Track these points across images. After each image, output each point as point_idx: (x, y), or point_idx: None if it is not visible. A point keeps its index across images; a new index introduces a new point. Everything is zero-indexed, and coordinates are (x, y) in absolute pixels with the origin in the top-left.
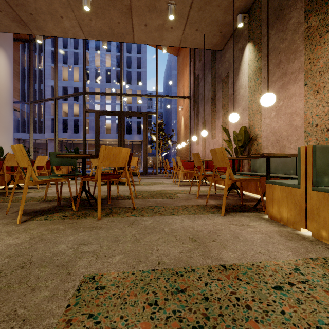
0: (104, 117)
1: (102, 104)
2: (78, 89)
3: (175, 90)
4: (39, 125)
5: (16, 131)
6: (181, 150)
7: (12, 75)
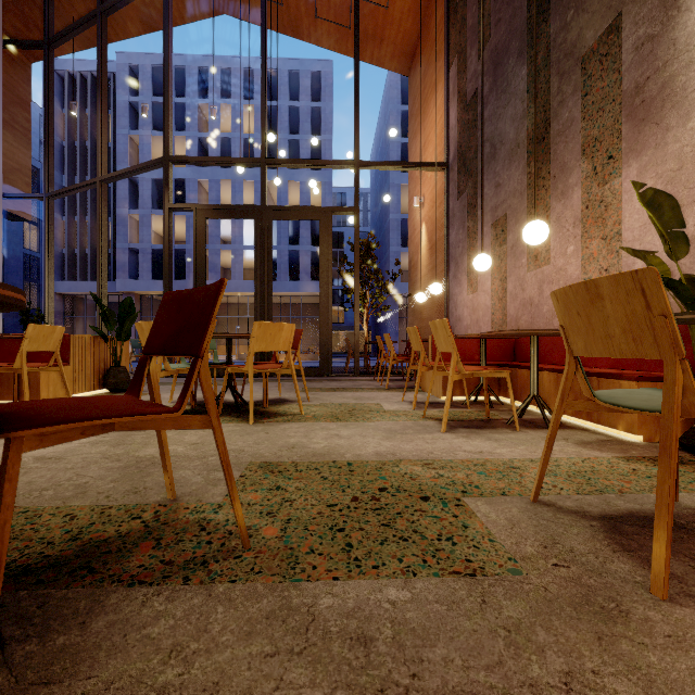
0: (239, 245)
1: None
2: (185, 184)
3: (396, 180)
4: None
5: (58, 277)
6: (420, 311)
7: None
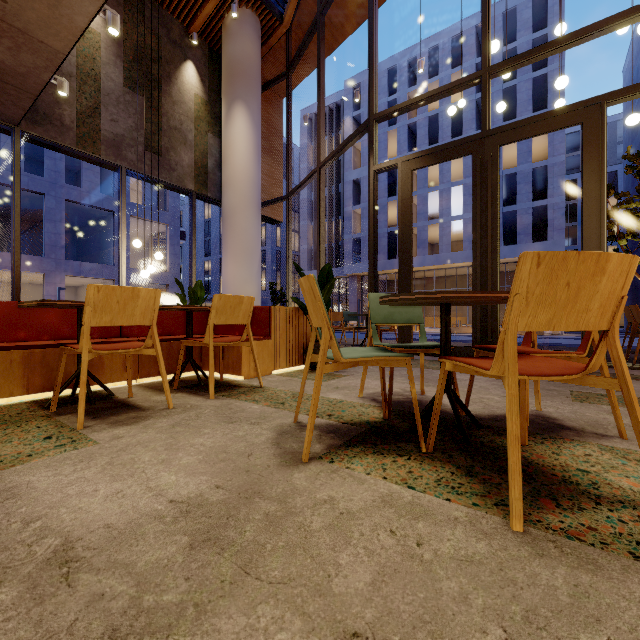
0: (446, 217)
1: (443, 188)
2: (396, 172)
3: None
4: (336, 253)
5: (309, 268)
6: None
7: (257, 149)
